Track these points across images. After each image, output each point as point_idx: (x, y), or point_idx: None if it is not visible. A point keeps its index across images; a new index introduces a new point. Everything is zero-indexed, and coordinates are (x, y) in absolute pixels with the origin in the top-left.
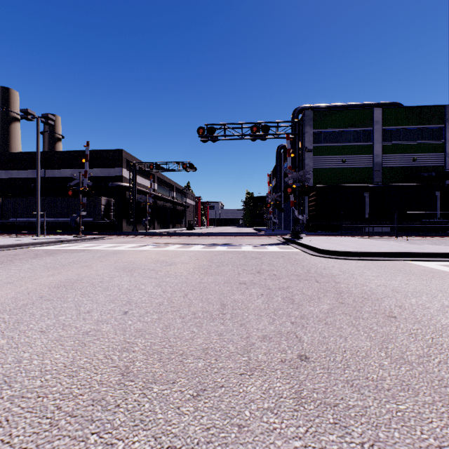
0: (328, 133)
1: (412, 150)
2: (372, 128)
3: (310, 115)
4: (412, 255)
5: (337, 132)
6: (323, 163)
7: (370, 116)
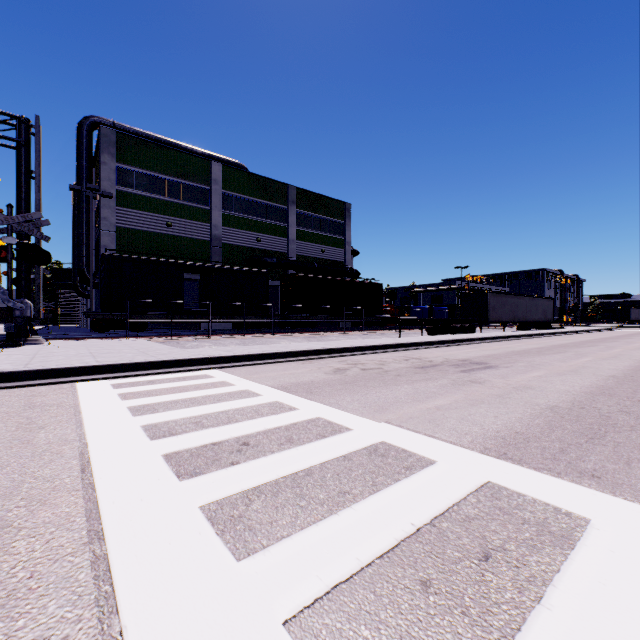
0: (145, 176)
1: (257, 228)
2: (211, 188)
3: (111, 136)
4: (108, 368)
5: (161, 180)
6: (135, 222)
7: (208, 171)
